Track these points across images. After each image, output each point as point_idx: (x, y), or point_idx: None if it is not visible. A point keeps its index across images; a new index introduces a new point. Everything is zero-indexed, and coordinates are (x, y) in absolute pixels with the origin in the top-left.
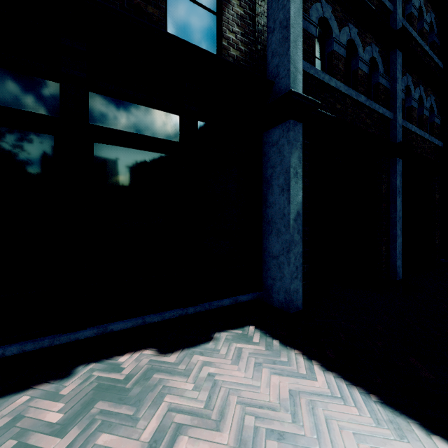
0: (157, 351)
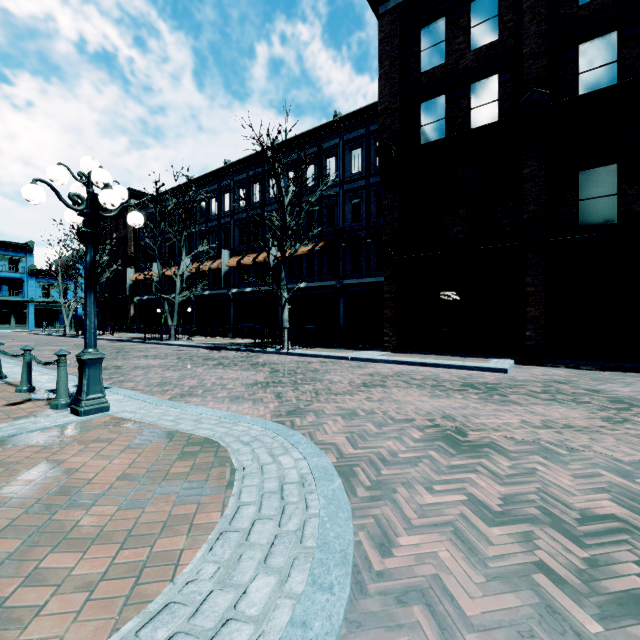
0: None
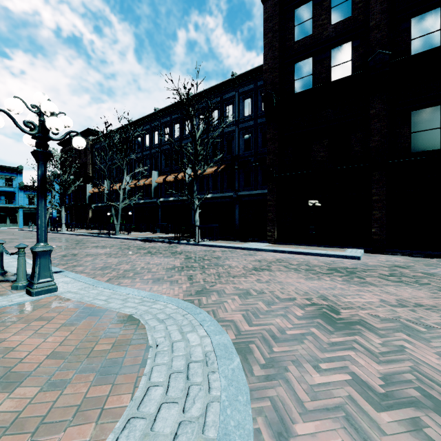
0: None
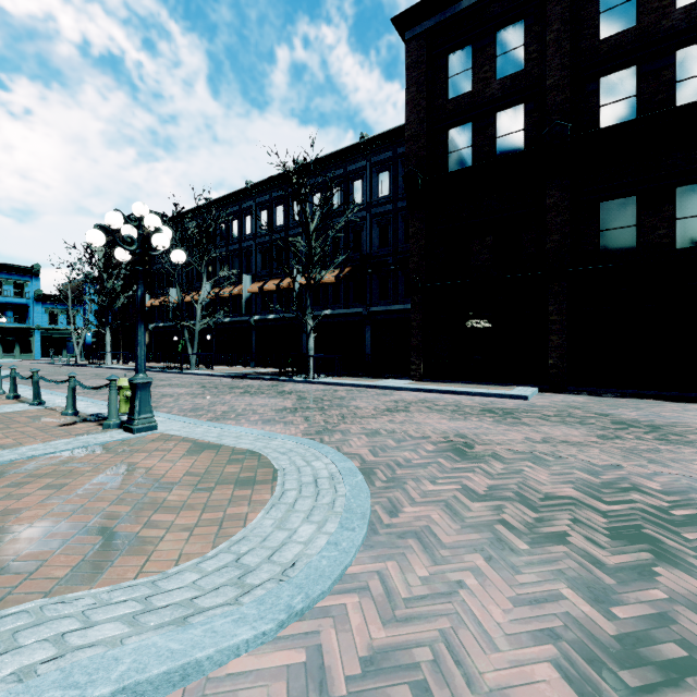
0: (664, 401)
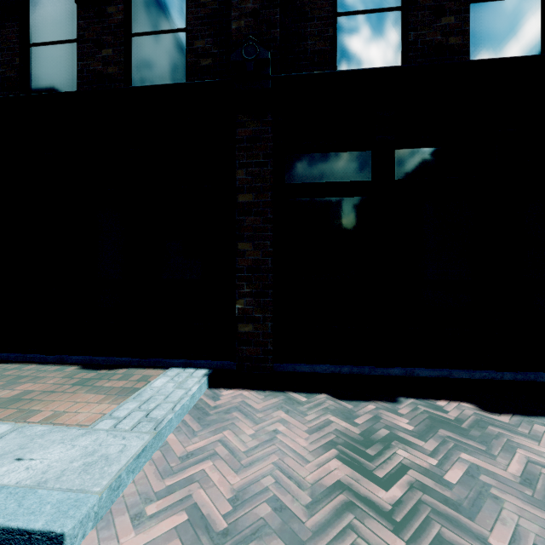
0: (478, 407)
